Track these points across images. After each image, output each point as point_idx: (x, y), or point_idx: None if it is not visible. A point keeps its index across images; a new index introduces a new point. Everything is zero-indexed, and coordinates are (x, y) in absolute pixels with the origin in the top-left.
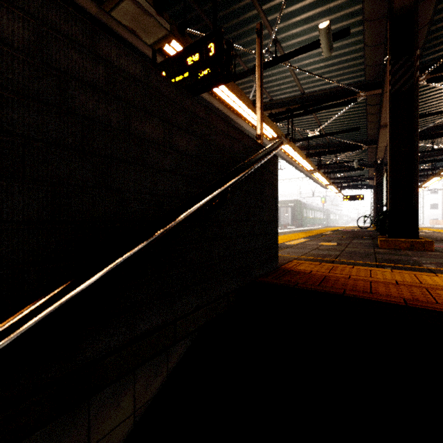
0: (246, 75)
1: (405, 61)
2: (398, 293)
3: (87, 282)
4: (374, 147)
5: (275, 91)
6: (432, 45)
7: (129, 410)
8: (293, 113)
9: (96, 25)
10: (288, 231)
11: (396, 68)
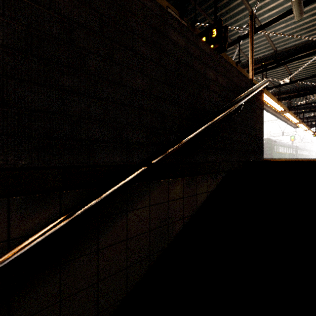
0: (231, 45)
1: None
2: None
3: (206, 123)
4: None
5: None
6: None
7: (205, 190)
8: (266, 67)
9: None
10: None
11: None
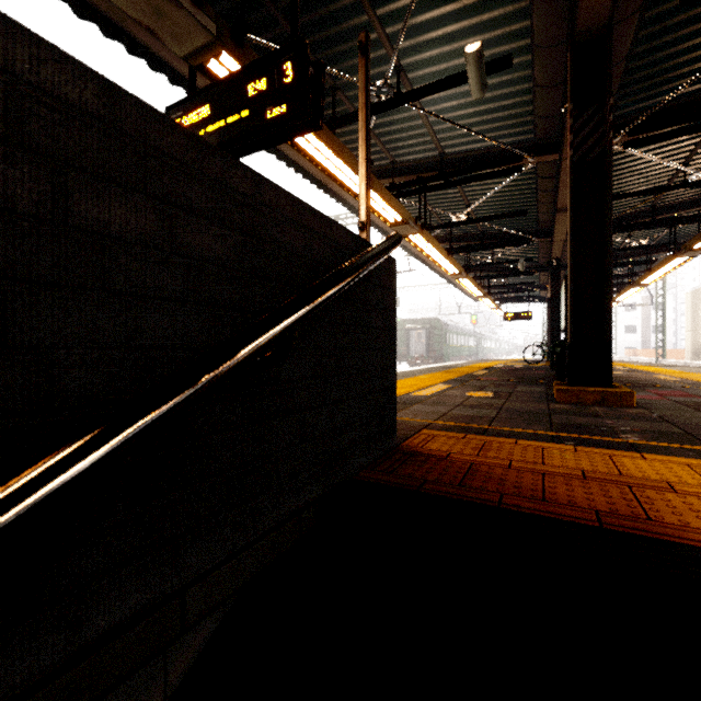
0: (352, 119)
1: (594, 113)
2: (587, 498)
3: None
4: (547, 241)
5: (399, 149)
6: (630, 91)
7: None
8: (427, 184)
9: (90, 18)
10: (421, 369)
11: (581, 124)
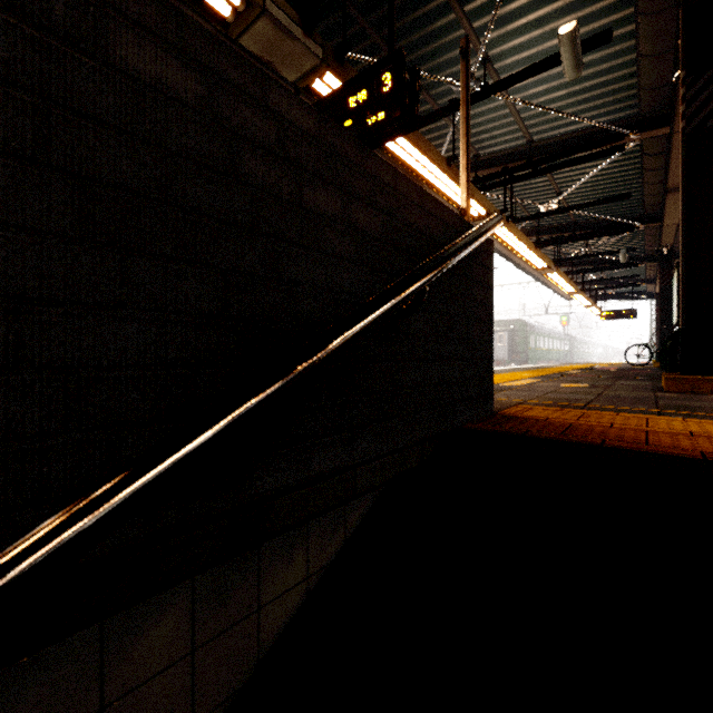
0: (437, 117)
1: (712, 77)
2: (692, 445)
3: (271, 387)
4: (656, 227)
5: (482, 141)
6: None
7: (302, 574)
8: (513, 174)
9: None
10: (505, 369)
11: (696, 91)
